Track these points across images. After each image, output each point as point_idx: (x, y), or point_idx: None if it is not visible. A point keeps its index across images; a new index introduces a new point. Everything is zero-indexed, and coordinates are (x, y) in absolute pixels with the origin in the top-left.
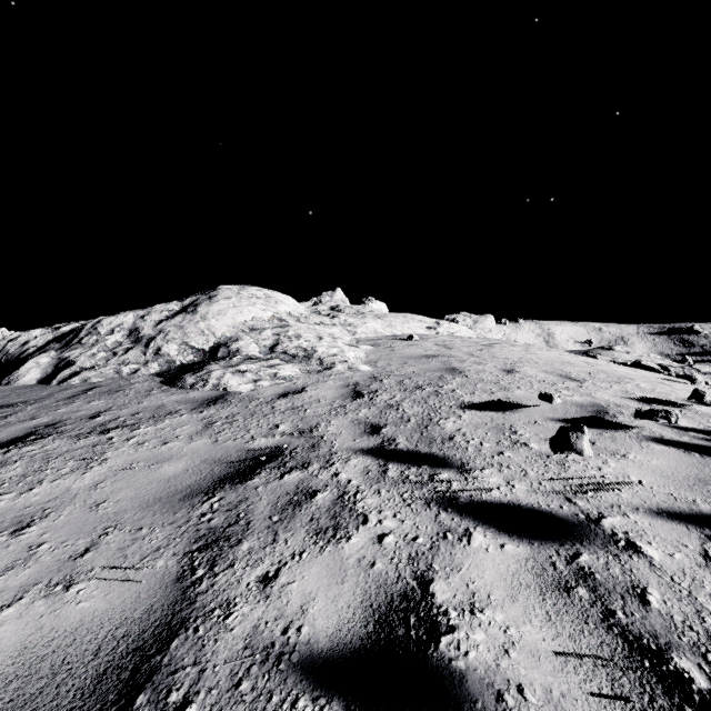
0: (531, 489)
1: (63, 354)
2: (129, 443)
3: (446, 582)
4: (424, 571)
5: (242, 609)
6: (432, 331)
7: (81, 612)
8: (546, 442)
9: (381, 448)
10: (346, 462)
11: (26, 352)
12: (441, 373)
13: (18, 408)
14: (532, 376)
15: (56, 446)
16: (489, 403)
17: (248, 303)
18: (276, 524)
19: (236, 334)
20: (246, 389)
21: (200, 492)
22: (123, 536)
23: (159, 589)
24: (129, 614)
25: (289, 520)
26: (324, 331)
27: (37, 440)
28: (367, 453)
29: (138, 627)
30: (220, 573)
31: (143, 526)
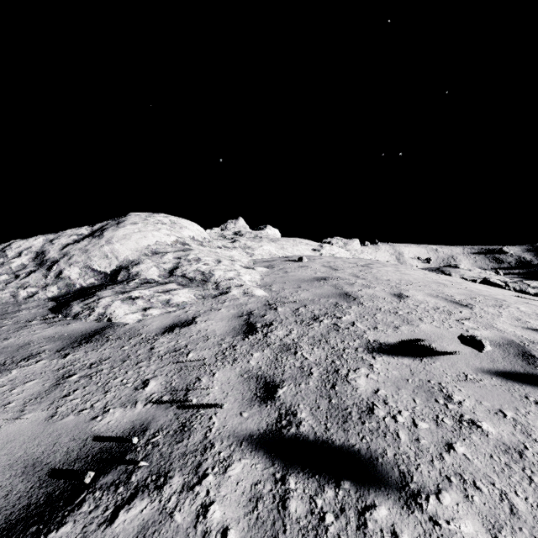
0: None
1: None
2: None
3: None
4: None
5: None
6: (317, 253)
7: None
8: (499, 419)
9: (277, 432)
10: (224, 471)
11: None
12: (335, 300)
13: None
14: (423, 301)
15: None
16: (398, 344)
17: (153, 228)
18: None
19: (138, 258)
20: (131, 320)
21: None
22: None
23: None
24: None
25: None
26: (225, 254)
27: None
28: (256, 447)
29: None
30: None
31: None
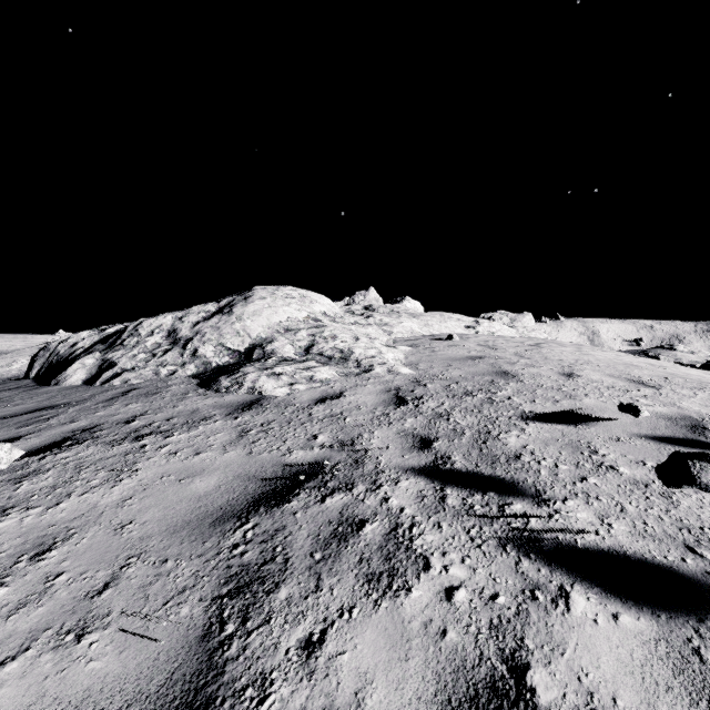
0: (635, 531)
1: (107, 356)
2: (161, 452)
3: (547, 671)
4: (515, 650)
5: (281, 690)
6: (471, 330)
7: (90, 676)
8: (638, 466)
9: (435, 467)
10: (395, 484)
11: (74, 353)
12: (492, 377)
13: (61, 410)
14: (597, 380)
15: (89, 453)
16: (555, 414)
17: (283, 303)
18: (318, 564)
19: (271, 335)
20: (281, 393)
21: (232, 516)
22: (147, 569)
23: (181, 649)
24: (144, 685)
25: (334, 559)
26: (360, 331)
27: (72, 446)
28: (419, 473)
29: (153, 706)
30: (253, 631)
31: (169, 557)
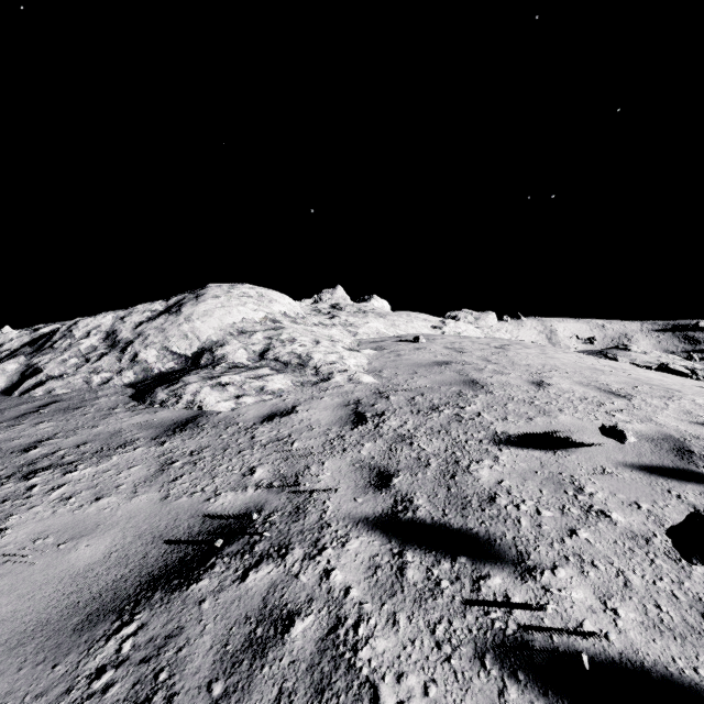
0: (649, 621)
1: (32, 360)
2: (50, 498)
3: None
4: None
5: None
6: (438, 331)
7: None
8: (632, 510)
9: (393, 516)
10: (342, 546)
11: None
12: (459, 388)
13: None
14: (568, 390)
15: None
16: (530, 436)
17: (238, 303)
18: None
19: (222, 338)
20: (224, 408)
21: (112, 610)
22: None
23: None
24: None
25: (240, 695)
26: (323, 333)
27: None
28: (373, 527)
29: None
30: None
31: None
